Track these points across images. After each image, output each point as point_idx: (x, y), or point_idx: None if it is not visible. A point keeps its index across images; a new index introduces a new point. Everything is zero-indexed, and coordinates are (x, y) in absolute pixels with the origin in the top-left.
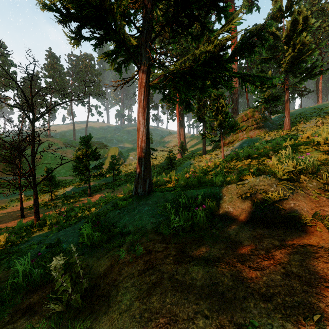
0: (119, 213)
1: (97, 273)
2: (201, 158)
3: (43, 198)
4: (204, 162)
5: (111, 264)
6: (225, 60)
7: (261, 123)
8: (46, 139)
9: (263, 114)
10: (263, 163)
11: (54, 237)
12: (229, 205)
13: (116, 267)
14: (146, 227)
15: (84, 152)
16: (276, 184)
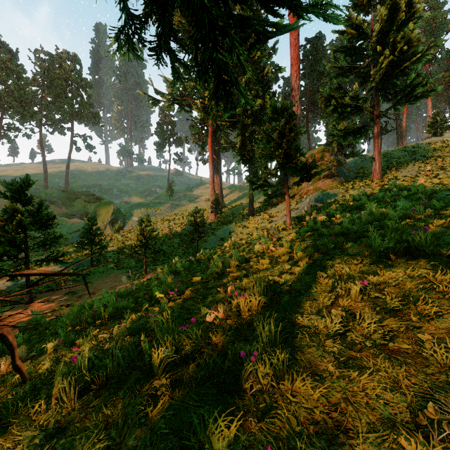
0: None
1: None
2: (247, 222)
3: None
4: (252, 228)
5: None
6: None
7: (334, 169)
8: None
9: (337, 157)
10: None
11: None
12: None
13: None
14: None
15: (9, 214)
16: None
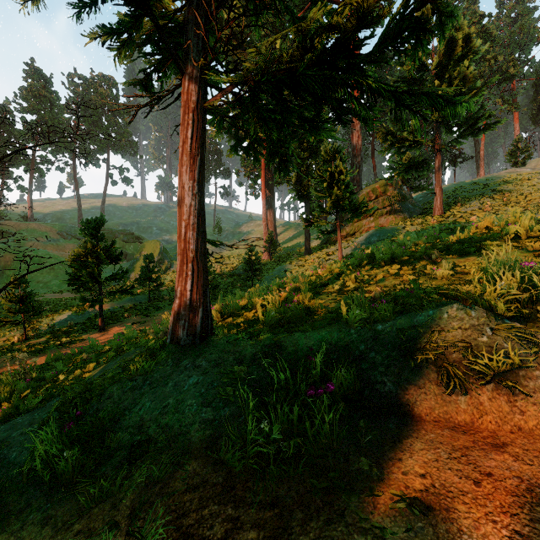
0: (133, 388)
1: None
2: (303, 261)
3: (10, 335)
4: (308, 267)
5: None
6: (365, 57)
7: (398, 204)
8: (23, 224)
9: (401, 191)
10: (425, 272)
11: None
12: (384, 376)
13: None
14: (188, 436)
15: (89, 250)
16: (491, 326)
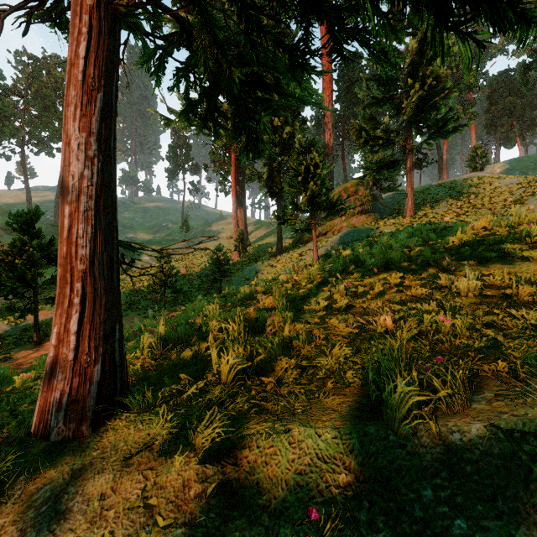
0: None
1: None
2: (275, 261)
3: None
4: (281, 267)
5: None
6: None
7: (369, 204)
8: None
9: (372, 191)
10: (440, 284)
11: None
12: None
13: None
14: None
15: (18, 248)
16: None
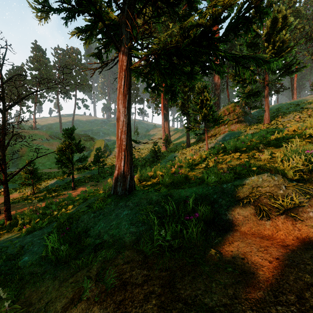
0: (94, 217)
1: (53, 311)
2: (185, 151)
3: (25, 191)
4: (188, 154)
5: (72, 299)
6: (218, 39)
7: (242, 117)
8: (31, 131)
9: (244, 109)
10: (254, 157)
11: (18, 245)
12: (226, 211)
13: (77, 307)
14: (123, 239)
15: (67, 145)
16: (285, 185)
